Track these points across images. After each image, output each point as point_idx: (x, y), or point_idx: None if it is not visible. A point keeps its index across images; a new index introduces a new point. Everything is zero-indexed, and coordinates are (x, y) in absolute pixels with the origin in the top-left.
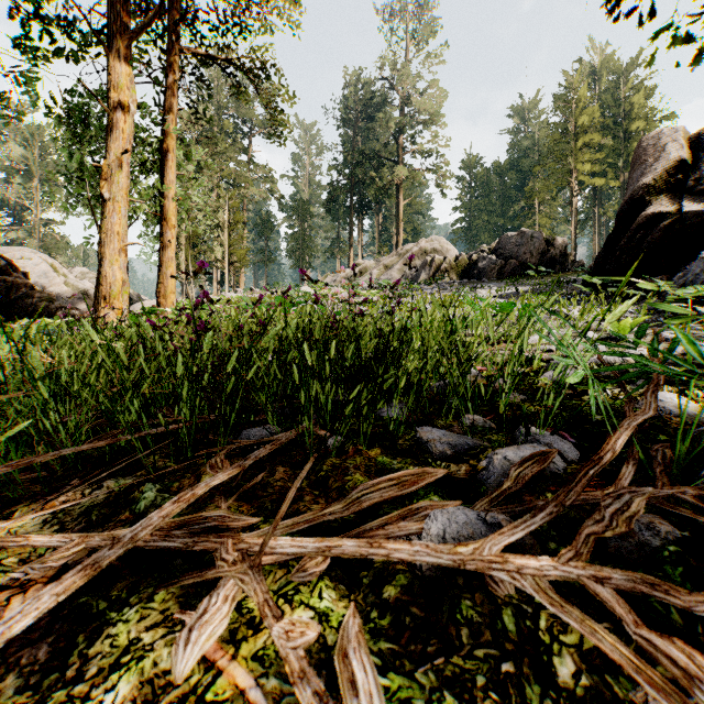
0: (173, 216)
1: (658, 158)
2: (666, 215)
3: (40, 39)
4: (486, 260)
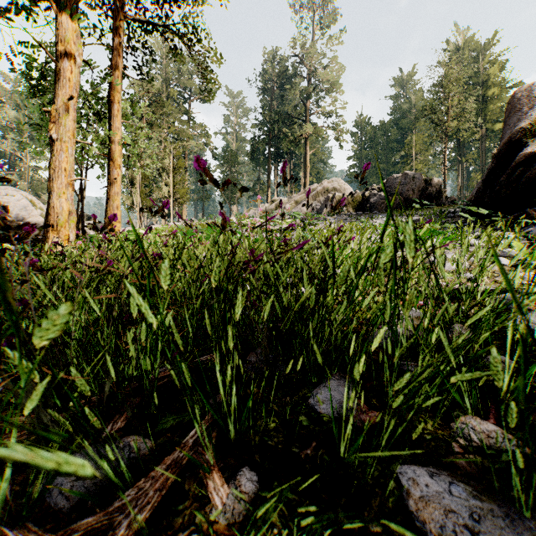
0: (118, 157)
1: (532, 106)
2: None
3: None
4: (377, 196)
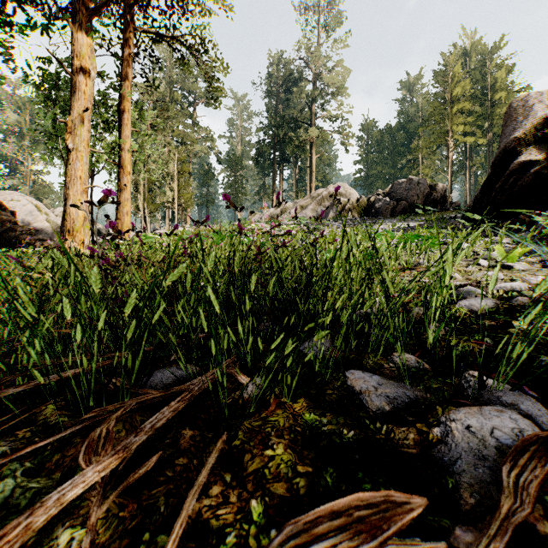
0: (128, 164)
1: (527, 116)
2: (534, 162)
3: (13, 14)
4: (382, 201)
